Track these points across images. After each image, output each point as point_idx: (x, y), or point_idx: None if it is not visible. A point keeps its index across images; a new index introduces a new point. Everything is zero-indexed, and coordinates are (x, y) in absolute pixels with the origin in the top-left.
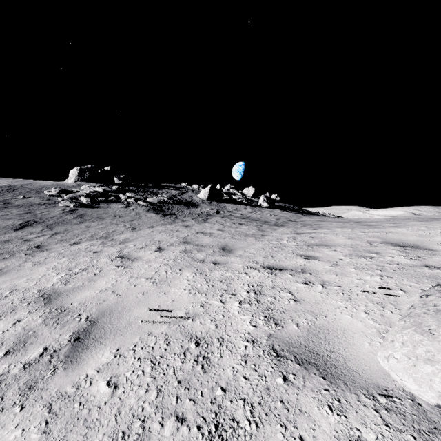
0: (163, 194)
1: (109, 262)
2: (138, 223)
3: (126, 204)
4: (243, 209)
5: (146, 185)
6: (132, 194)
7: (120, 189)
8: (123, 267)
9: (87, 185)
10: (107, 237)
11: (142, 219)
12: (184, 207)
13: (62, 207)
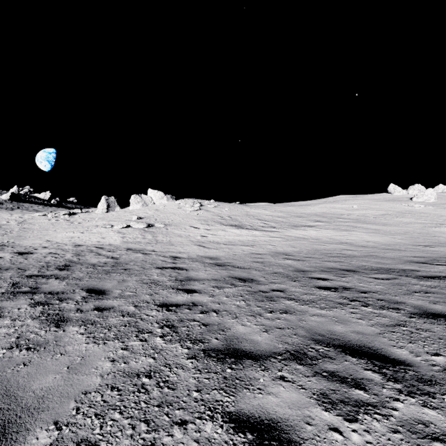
0: None
1: None
2: None
3: None
4: (37, 207)
5: None
6: None
7: None
8: None
9: None
10: None
11: None
12: None
13: None
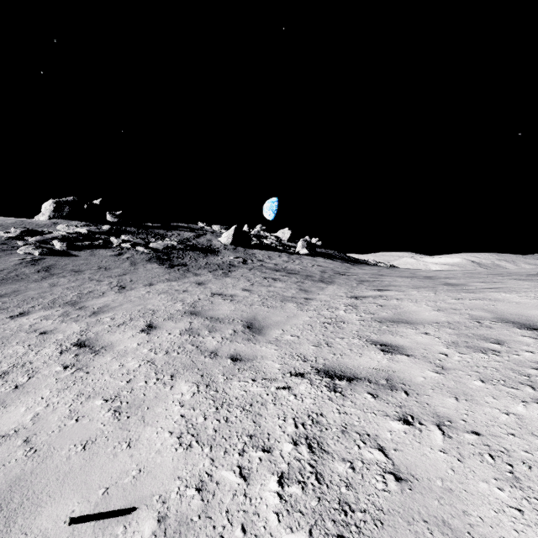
0: (173, 237)
1: (56, 355)
2: (130, 279)
3: (119, 250)
4: (277, 257)
5: (151, 224)
6: (129, 237)
7: (113, 229)
8: (74, 369)
9: (66, 224)
10: (77, 302)
11: (138, 272)
12: (199, 255)
13: (21, 254)
